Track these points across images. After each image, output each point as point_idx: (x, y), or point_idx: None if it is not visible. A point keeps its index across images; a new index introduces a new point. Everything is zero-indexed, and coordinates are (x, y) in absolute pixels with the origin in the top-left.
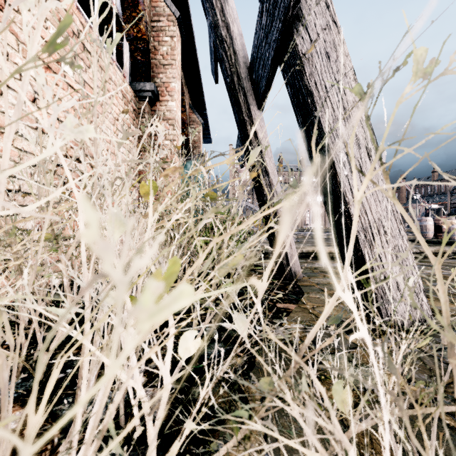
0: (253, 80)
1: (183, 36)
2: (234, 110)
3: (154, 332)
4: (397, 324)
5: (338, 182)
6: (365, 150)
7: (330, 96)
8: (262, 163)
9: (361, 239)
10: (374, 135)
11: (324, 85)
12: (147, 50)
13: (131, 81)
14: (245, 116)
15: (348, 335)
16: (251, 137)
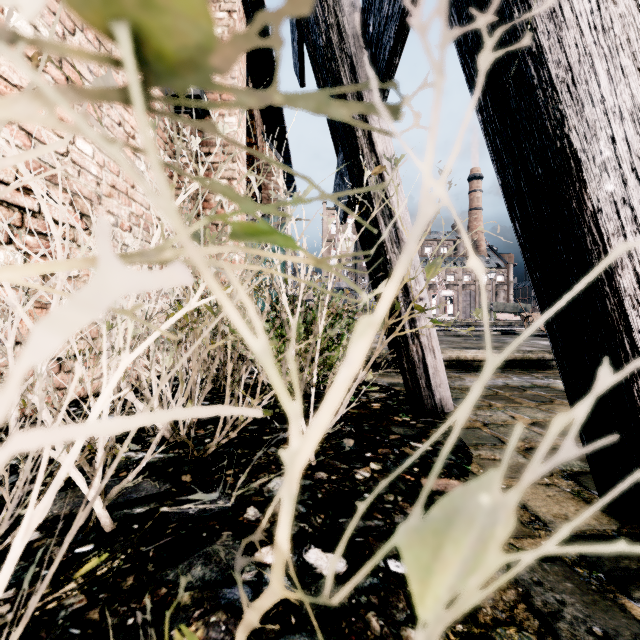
0: (368, 37)
1: (249, 15)
2: None
3: (130, 593)
4: None
5: (589, 212)
6: None
7: None
8: (384, 201)
9: None
10: None
11: None
12: None
13: None
14: None
15: (627, 597)
16: (364, 151)
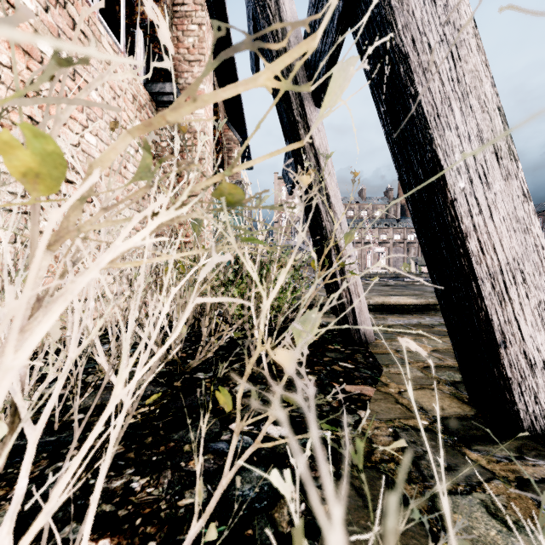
0: (308, 62)
1: None
2: (281, 107)
3: (151, 445)
4: (544, 428)
5: (449, 200)
6: (491, 149)
7: (437, 61)
8: (320, 182)
9: (486, 290)
10: (506, 125)
11: (427, 42)
12: None
13: (146, 81)
14: (297, 115)
15: (468, 449)
16: (305, 145)
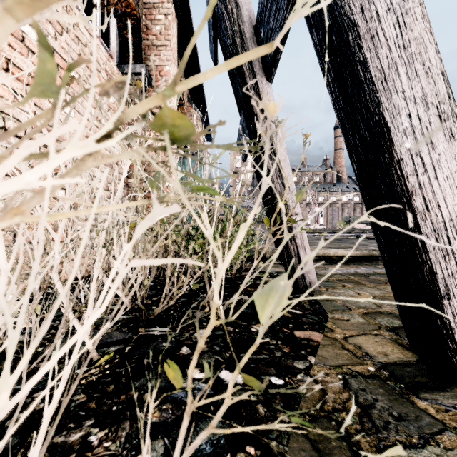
0: (260, 40)
1: (179, 16)
2: (237, 81)
3: (112, 393)
4: None
5: (395, 160)
6: (435, 112)
7: (385, 28)
8: (271, 148)
9: (431, 245)
10: (450, 89)
11: (375, 10)
12: (138, 28)
13: (119, 63)
14: (250, 88)
15: (416, 397)
16: (258, 115)
